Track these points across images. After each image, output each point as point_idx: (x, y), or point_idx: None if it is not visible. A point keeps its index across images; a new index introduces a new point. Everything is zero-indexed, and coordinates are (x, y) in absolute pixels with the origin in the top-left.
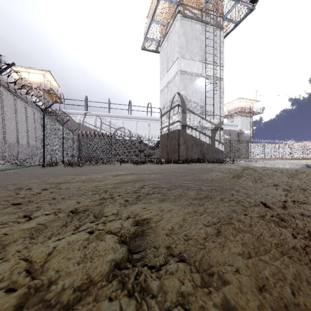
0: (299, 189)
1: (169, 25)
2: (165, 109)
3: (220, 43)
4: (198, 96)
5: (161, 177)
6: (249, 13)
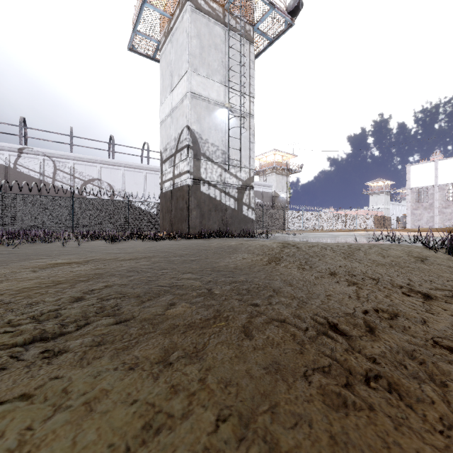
0: (368, 279)
1: (174, 17)
2: (168, 152)
3: (250, 63)
4: (218, 136)
5: (143, 266)
6: (287, 30)
